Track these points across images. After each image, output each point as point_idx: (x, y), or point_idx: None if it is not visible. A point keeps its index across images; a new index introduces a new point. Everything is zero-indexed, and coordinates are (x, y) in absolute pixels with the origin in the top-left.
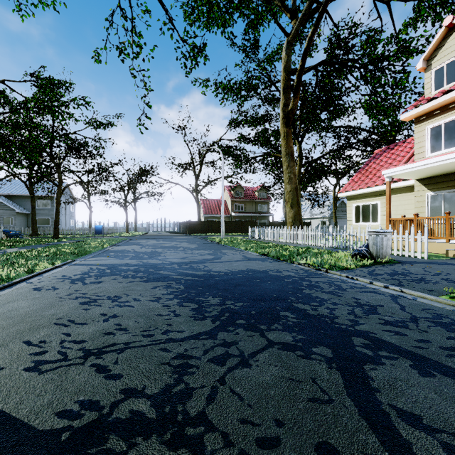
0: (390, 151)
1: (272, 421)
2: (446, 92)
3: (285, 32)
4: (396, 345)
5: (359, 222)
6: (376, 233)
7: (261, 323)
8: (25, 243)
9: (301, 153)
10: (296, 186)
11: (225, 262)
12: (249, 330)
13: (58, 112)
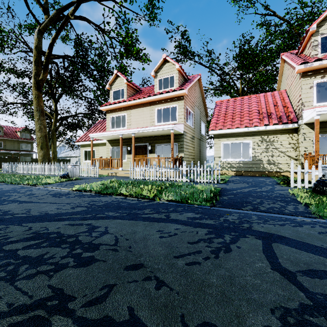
0: (104, 123)
1: None
2: (116, 103)
3: (37, 21)
4: (22, 201)
5: (86, 160)
6: (71, 166)
7: None
8: None
9: (57, 110)
10: (45, 134)
11: None
12: None
13: None
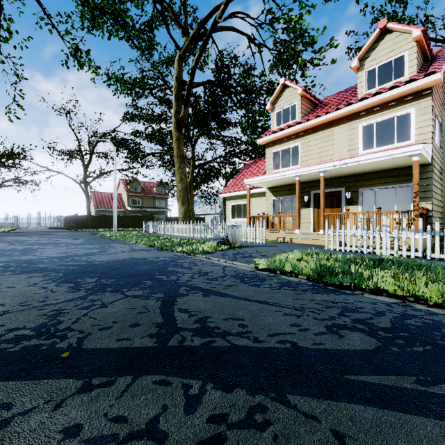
0: (256, 164)
1: (111, 322)
2: (282, 129)
3: (177, 45)
4: (202, 288)
5: (234, 218)
6: (232, 226)
7: (124, 288)
8: None
9: (194, 155)
10: (186, 186)
11: (110, 254)
12: (114, 292)
13: None
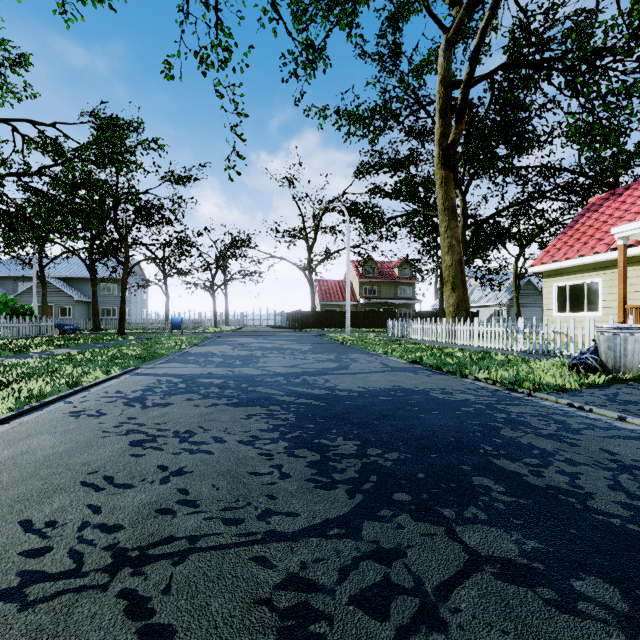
0: (618, 199)
1: None
2: None
3: (442, 26)
4: None
5: (564, 312)
6: (614, 330)
7: (442, 503)
8: (81, 341)
9: (466, 208)
10: (460, 258)
11: (355, 374)
12: (423, 519)
13: (122, 161)
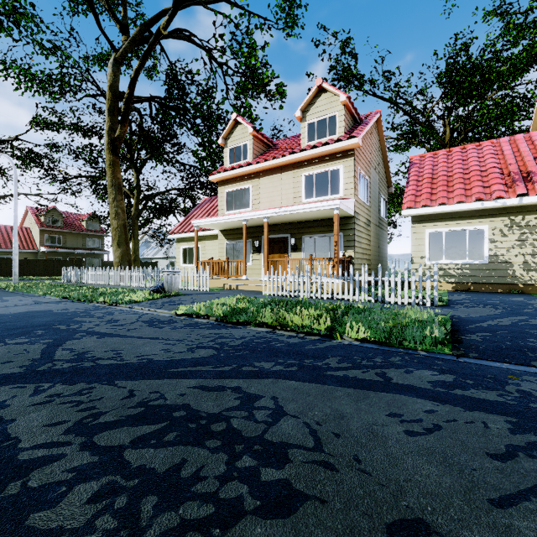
0: (213, 202)
1: None
2: (235, 168)
3: (112, 45)
4: (102, 332)
5: (186, 264)
6: (167, 273)
7: (7, 338)
8: None
9: (140, 184)
10: (124, 223)
11: None
12: None
13: None
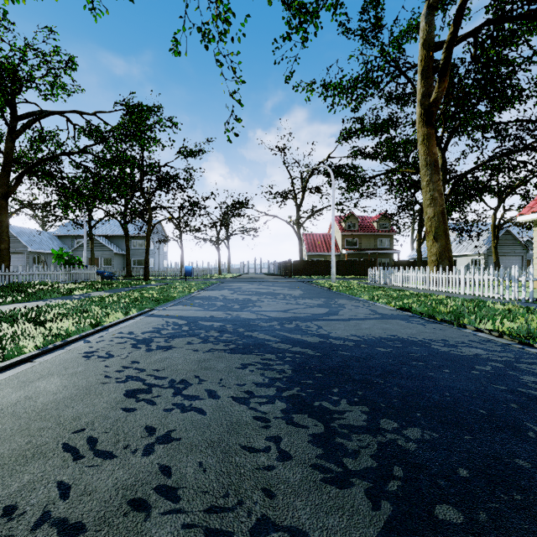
0: None
1: None
2: None
3: None
4: None
5: None
6: None
7: (516, 536)
8: (114, 286)
9: (445, 164)
10: (442, 209)
11: (347, 321)
12: None
13: (144, 138)
